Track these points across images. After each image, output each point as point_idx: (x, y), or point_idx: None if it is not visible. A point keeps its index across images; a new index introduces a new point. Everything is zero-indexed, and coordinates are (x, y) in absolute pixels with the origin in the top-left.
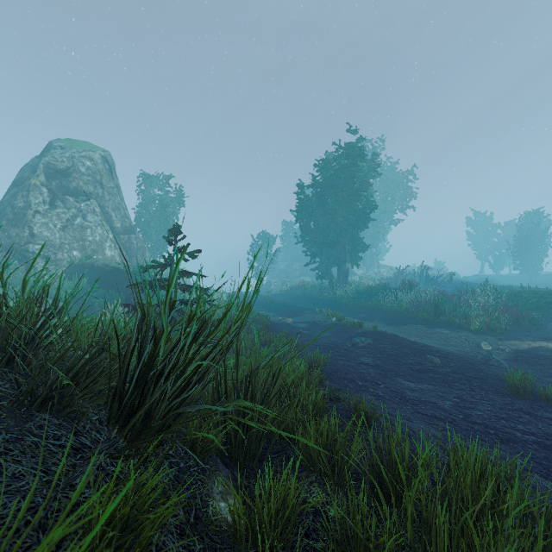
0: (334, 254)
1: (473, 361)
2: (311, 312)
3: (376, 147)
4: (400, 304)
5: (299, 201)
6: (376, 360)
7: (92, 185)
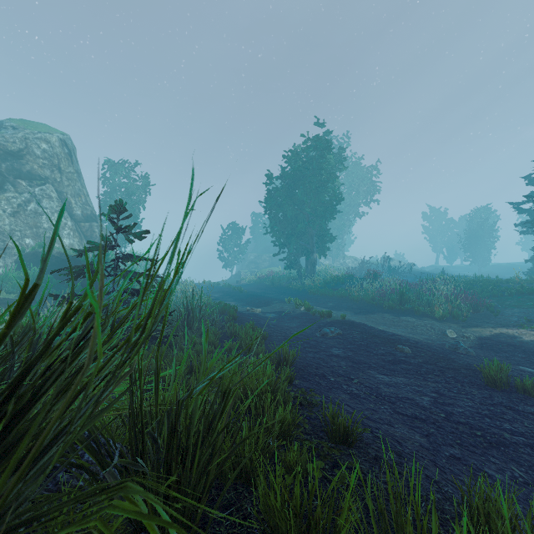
0: (302, 245)
1: (442, 350)
2: (280, 302)
3: (342, 143)
4: (366, 293)
5: (268, 192)
6: (347, 352)
7: (49, 169)
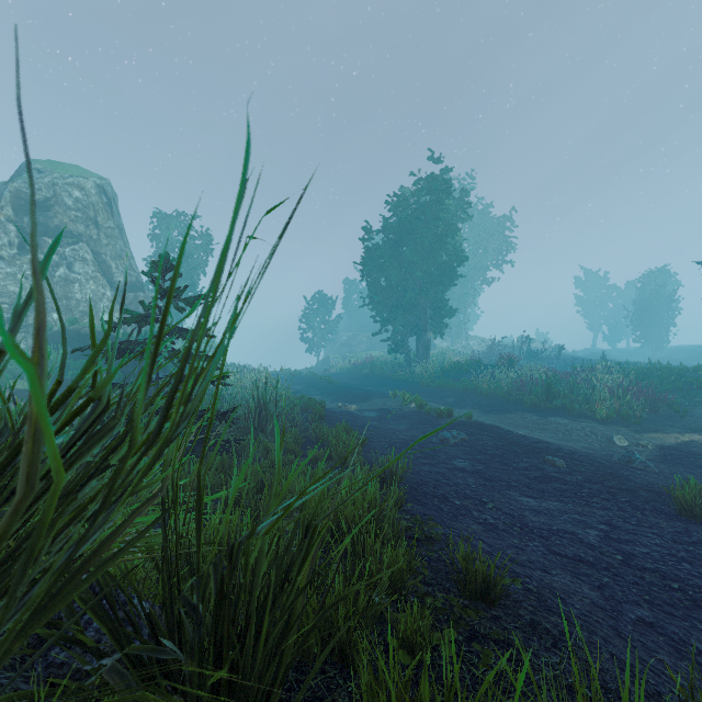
0: (411, 321)
1: (610, 464)
2: (382, 396)
3: (464, 185)
4: (499, 386)
5: (366, 250)
6: (475, 464)
7: (83, 223)
